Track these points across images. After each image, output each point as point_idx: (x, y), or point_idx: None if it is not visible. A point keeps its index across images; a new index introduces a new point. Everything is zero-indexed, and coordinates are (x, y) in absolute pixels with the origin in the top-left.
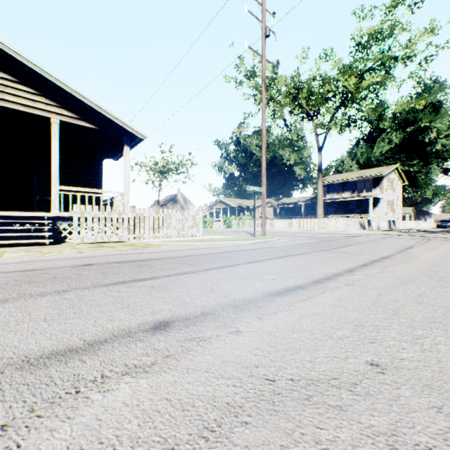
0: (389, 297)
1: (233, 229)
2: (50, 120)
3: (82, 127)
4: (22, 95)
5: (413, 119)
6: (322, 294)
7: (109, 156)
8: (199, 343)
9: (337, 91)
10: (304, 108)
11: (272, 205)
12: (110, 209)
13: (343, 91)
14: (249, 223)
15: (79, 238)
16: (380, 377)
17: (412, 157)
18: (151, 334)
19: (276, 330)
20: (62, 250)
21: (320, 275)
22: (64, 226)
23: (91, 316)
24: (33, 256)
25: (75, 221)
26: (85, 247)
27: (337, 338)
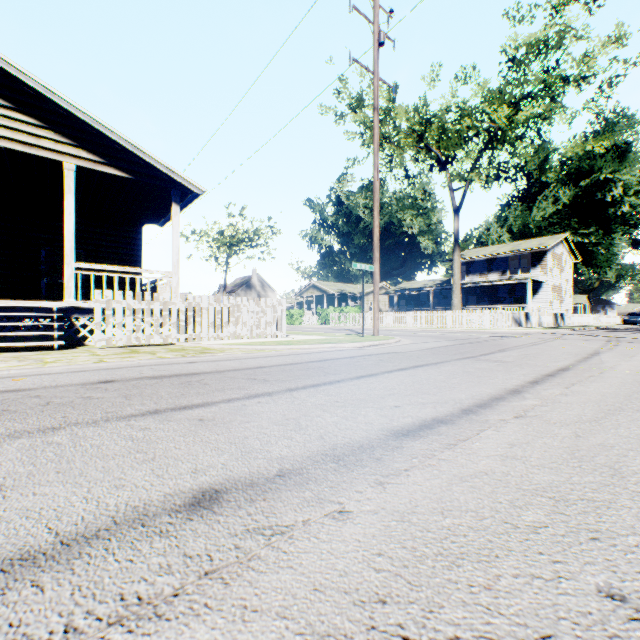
0: (594, 441)
1: (331, 326)
2: (61, 165)
3: (110, 176)
4: (20, 128)
5: (589, 169)
6: (480, 435)
7: (151, 220)
8: (270, 540)
9: (481, 127)
10: (434, 152)
11: (387, 292)
12: (149, 297)
13: (490, 127)
14: (355, 317)
15: (104, 340)
16: (638, 633)
17: (587, 222)
18: (184, 519)
19: (412, 510)
20: (74, 358)
21: (471, 399)
22: (82, 322)
23: (84, 479)
24: (27, 367)
25: (98, 315)
26: (110, 354)
27: (526, 529)
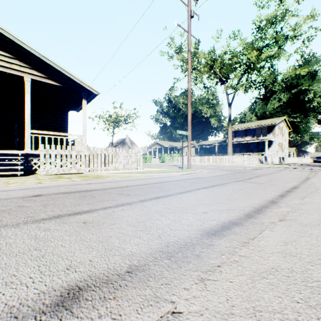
0: None
1: (166, 163)
2: (23, 79)
3: (49, 85)
4: (1, 59)
5: (296, 84)
6: (262, 234)
7: (72, 108)
8: None
9: (242, 62)
10: (218, 75)
11: (194, 146)
12: (69, 148)
13: (246, 62)
14: (178, 159)
15: (45, 171)
16: None
17: (295, 111)
18: None
19: (230, 311)
20: (26, 181)
21: (249, 207)
22: (34, 161)
23: None
24: None
25: (41, 157)
26: (46, 178)
27: None
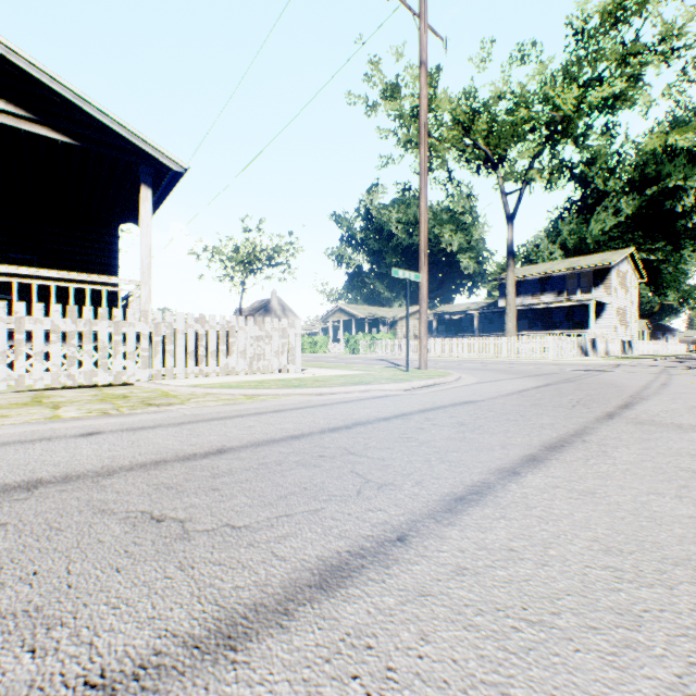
0: None
1: (361, 355)
2: None
3: (44, 141)
4: None
5: (656, 175)
6: None
7: (125, 216)
8: None
9: (538, 119)
10: (482, 150)
11: None
12: (90, 314)
13: (549, 119)
14: (389, 345)
15: (12, 379)
16: None
17: (654, 236)
18: None
19: None
20: None
21: None
22: None
23: None
24: None
25: None
26: None
27: None
